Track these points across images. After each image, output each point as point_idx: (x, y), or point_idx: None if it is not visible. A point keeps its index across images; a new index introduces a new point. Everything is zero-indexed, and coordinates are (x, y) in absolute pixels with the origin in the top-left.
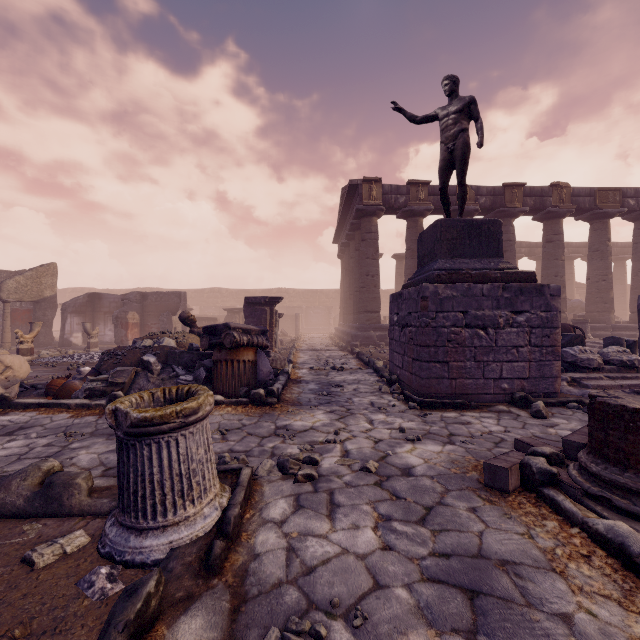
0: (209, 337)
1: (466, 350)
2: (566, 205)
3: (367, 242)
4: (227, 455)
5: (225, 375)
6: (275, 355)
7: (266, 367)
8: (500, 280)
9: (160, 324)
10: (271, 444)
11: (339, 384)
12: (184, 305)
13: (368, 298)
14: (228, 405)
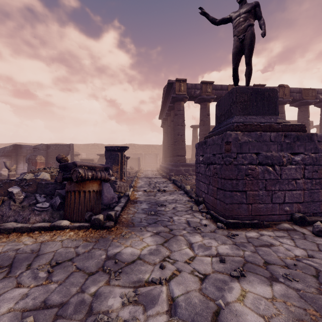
0: (63, 172)
1: (259, 182)
2: (287, 97)
3: (178, 116)
4: (29, 321)
5: (73, 203)
6: (120, 183)
7: (110, 194)
8: (281, 130)
9: (55, 163)
10: (94, 287)
11: (163, 204)
12: (72, 152)
13: (179, 148)
14: (72, 229)
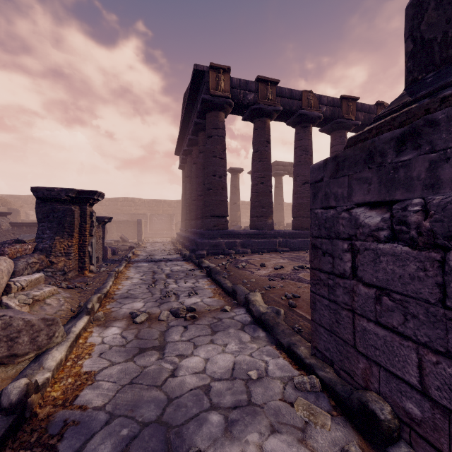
0: None
1: None
2: None
3: (214, 138)
4: None
5: None
6: (10, 321)
7: None
8: None
9: None
10: None
11: (199, 451)
12: None
13: (215, 201)
14: None
